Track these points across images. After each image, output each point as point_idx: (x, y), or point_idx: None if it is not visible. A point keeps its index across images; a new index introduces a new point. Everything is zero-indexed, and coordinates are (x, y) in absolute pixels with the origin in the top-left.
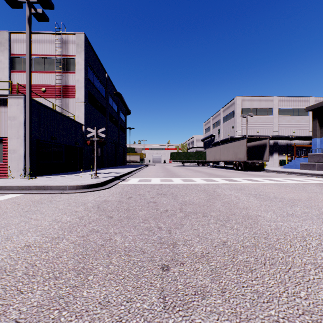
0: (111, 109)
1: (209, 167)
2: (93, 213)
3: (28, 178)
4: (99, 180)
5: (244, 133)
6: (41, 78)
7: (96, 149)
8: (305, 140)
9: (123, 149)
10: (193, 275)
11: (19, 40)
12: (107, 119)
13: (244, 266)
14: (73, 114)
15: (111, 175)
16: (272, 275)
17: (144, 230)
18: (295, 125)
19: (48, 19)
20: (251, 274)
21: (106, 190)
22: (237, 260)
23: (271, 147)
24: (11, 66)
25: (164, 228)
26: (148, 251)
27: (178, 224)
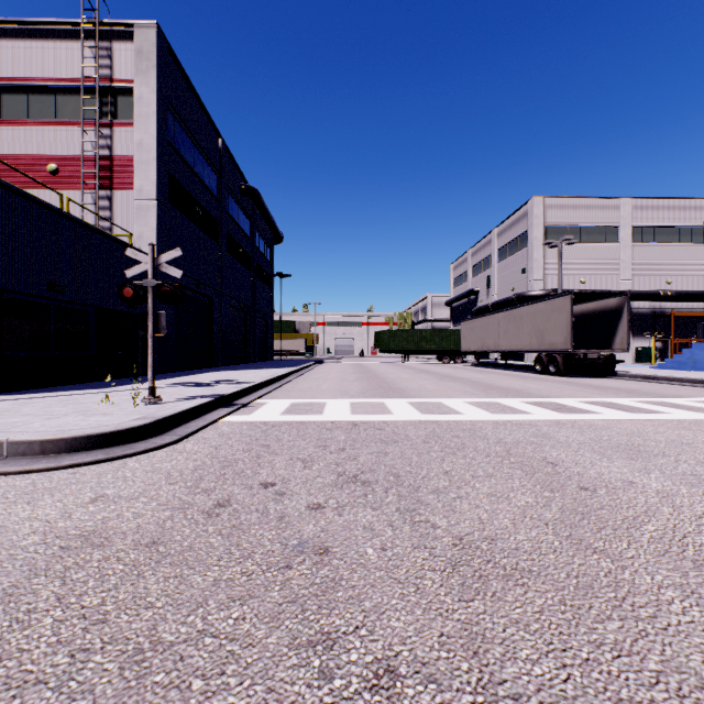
0: (233, 227)
1: (468, 366)
2: None
3: None
4: (147, 415)
5: (551, 285)
6: (47, 139)
7: (152, 313)
8: (698, 300)
9: (265, 323)
10: None
11: None
12: (223, 249)
13: None
14: (128, 231)
15: (211, 391)
16: None
17: None
18: (673, 266)
19: None
20: None
21: (157, 452)
22: None
23: None
24: None
25: None
26: None
27: None
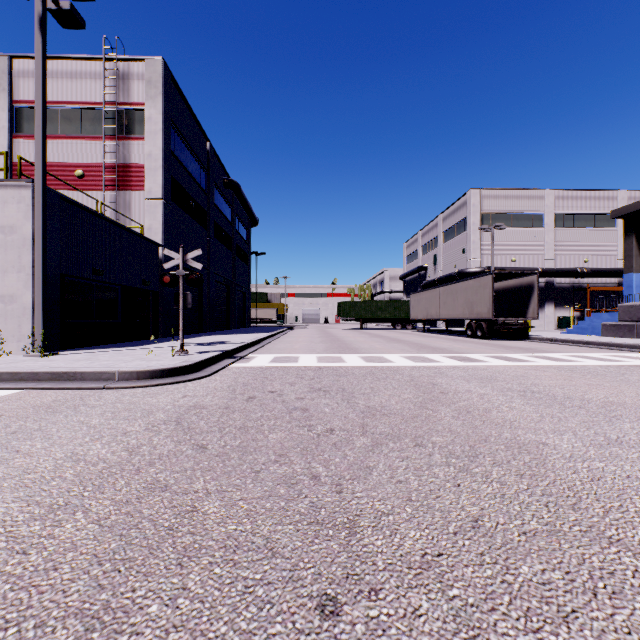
0: (218, 215)
1: (415, 332)
2: (163, 438)
3: (39, 355)
4: (187, 360)
5: (486, 263)
6: (75, 150)
7: (182, 293)
8: (609, 276)
9: (243, 295)
10: (405, 636)
11: (31, 72)
12: (211, 234)
13: (541, 600)
14: (141, 224)
15: (216, 348)
16: (628, 636)
17: (278, 484)
18: (590, 247)
19: (84, 23)
20: (567, 630)
21: (201, 380)
22: (519, 580)
23: (541, 290)
24: (13, 125)
25: (326, 479)
26: (285, 549)
27: (358, 468)
